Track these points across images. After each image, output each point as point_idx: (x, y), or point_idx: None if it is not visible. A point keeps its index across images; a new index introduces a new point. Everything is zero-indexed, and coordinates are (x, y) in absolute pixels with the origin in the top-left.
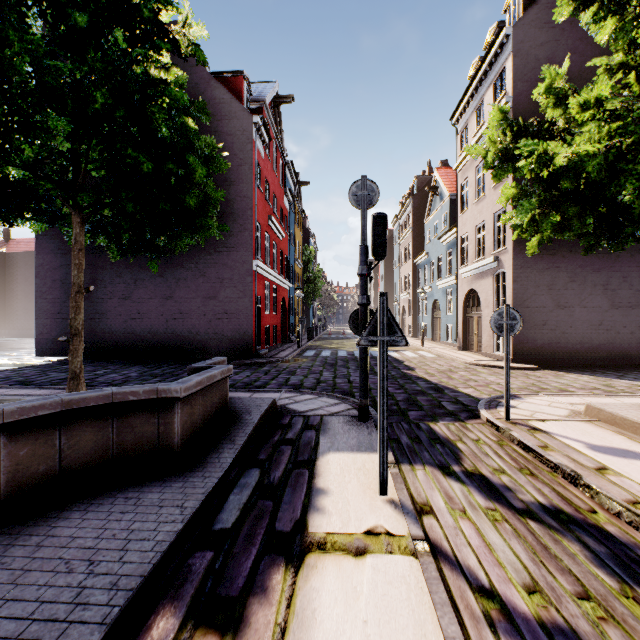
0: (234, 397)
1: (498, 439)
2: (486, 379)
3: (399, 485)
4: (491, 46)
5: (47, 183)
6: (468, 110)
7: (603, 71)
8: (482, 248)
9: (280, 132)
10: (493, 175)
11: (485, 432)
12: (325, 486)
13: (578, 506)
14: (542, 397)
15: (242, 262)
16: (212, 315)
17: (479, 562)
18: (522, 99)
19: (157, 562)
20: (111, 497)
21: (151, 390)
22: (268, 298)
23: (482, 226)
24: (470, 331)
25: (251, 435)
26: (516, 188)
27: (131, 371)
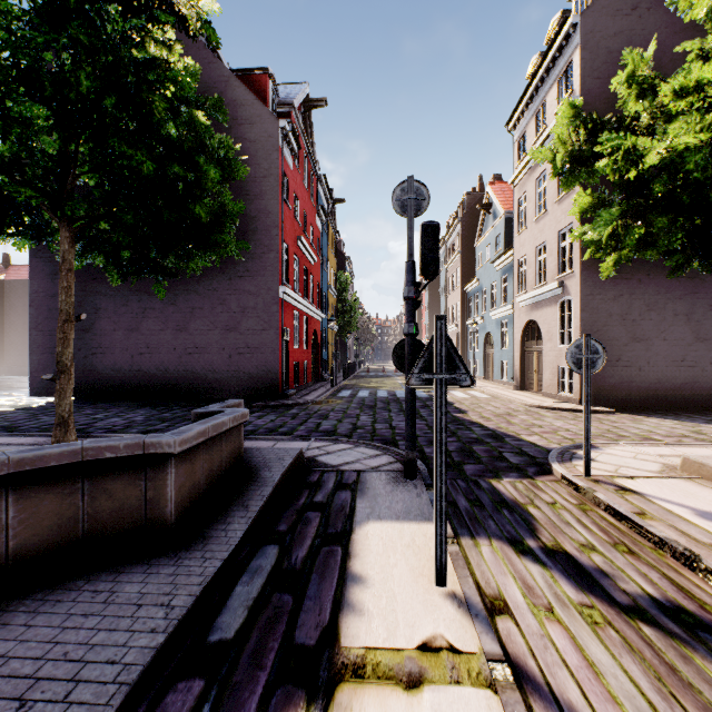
0: (252, 448)
1: (579, 502)
2: (552, 424)
3: (461, 571)
4: (555, 38)
5: (28, 189)
6: (527, 114)
7: (695, 57)
8: (543, 272)
9: (311, 141)
10: (562, 182)
11: (561, 492)
12: (363, 571)
13: (702, 601)
14: (624, 447)
15: (267, 288)
16: (232, 349)
17: (583, 695)
18: (591, 98)
19: (119, 702)
20: (75, 590)
21: (135, 444)
22: (297, 330)
23: (543, 247)
24: (529, 368)
25: (270, 498)
26: (591, 196)
27: (136, 414)
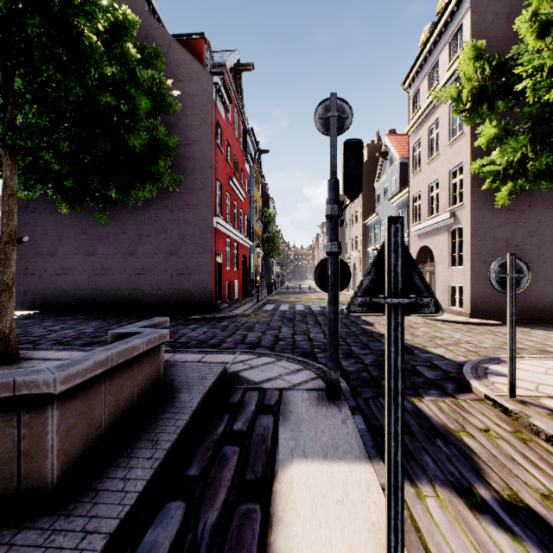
0: (177, 364)
1: (513, 428)
2: (452, 336)
3: None
4: (447, 5)
5: None
6: (421, 74)
7: None
8: (436, 206)
9: (241, 100)
10: (465, 118)
11: (489, 415)
12: None
13: None
14: (530, 361)
15: (202, 219)
16: (173, 270)
17: None
18: None
19: None
20: None
21: (1, 384)
22: (229, 255)
23: (436, 184)
24: None
25: (185, 428)
26: (497, 127)
27: (88, 326)
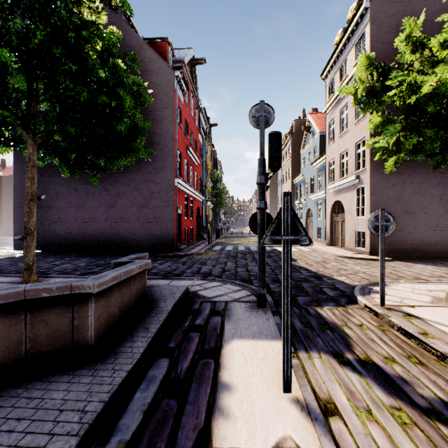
0: (154, 285)
1: (378, 324)
2: (353, 268)
3: (301, 380)
4: (353, 17)
5: (4, 111)
6: (334, 68)
7: None
8: (345, 170)
9: (195, 86)
10: (361, 109)
11: (365, 317)
12: (230, 380)
13: None
14: (404, 284)
15: (166, 180)
16: (144, 219)
17: None
18: (377, 56)
19: None
20: (15, 397)
21: (64, 286)
22: (186, 207)
23: (345, 153)
24: (336, 231)
25: (164, 322)
26: (381, 117)
27: (81, 262)
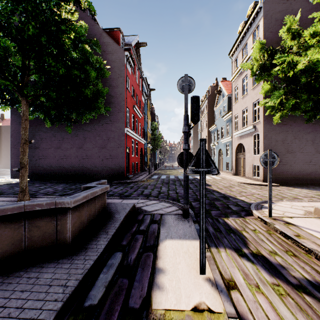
0: (111, 203)
1: (267, 229)
2: (251, 191)
3: (212, 266)
4: (251, 14)
5: (6, 81)
6: (238, 49)
7: (318, 20)
8: (246, 121)
9: (139, 62)
10: (256, 79)
11: (258, 224)
12: (164, 266)
13: None
14: (285, 202)
15: (119, 129)
16: (103, 157)
17: None
18: (268, 41)
19: None
20: (18, 277)
21: (51, 203)
22: (133, 148)
23: (246, 110)
24: (239, 165)
25: (118, 228)
26: (270, 85)
27: (59, 186)
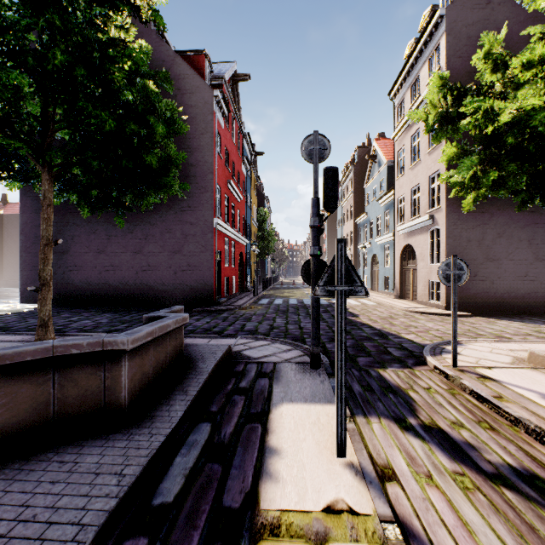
0: (191, 344)
1: (449, 387)
2: (425, 325)
3: (357, 444)
4: (426, 26)
5: (16, 142)
6: (404, 86)
7: (537, 39)
8: (417, 208)
9: (238, 107)
10: (433, 137)
11: (434, 380)
12: (278, 445)
13: None
14: (482, 343)
15: (204, 220)
16: (177, 267)
17: None
18: (455, 73)
19: None
20: (45, 461)
21: (96, 342)
22: (227, 252)
23: (417, 188)
24: (406, 282)
25: (204, 384)
26: (456, 148)
27: (103, 317)
